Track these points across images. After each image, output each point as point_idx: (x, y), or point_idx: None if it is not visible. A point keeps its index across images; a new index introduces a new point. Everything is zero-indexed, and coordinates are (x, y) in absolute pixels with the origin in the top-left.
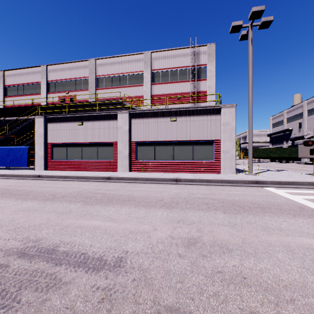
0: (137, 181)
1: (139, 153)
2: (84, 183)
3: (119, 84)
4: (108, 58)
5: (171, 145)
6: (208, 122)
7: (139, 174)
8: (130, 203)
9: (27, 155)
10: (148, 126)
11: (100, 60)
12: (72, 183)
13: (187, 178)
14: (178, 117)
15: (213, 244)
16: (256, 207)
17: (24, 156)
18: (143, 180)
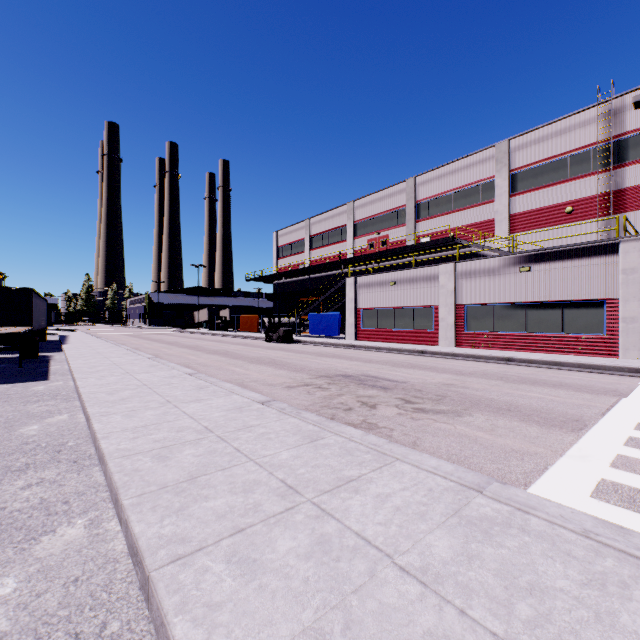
0: (454, 357)
1: (469, 321)
2: (395, 355)
3: (452, 207)
4: (433, 170)
5: (523, 310)
6: (592, 269)
7: (462, 350)
8: (428, 370)
9: (338, 323)
10: (484, 282)
11: (422, 176)
12: (384, 354)
13: (524, 358)
14: (534, 265)
15: (461, 386)
16: (554, 384)
17: (335, 323)
18: (463, 357)
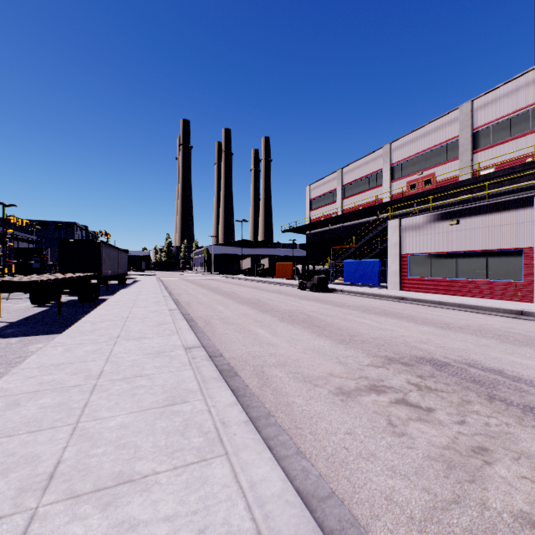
0: None
1: None
2: (475, 315)
3: (530, 127)
4: (499, 87)
5: None
6: None
7: None
8: None
9: (377, 270)
10: None
11: (481, 98)
12: (455, 312)
13: None
14: None
15: None
16: None
17: (374, 271)
18: None
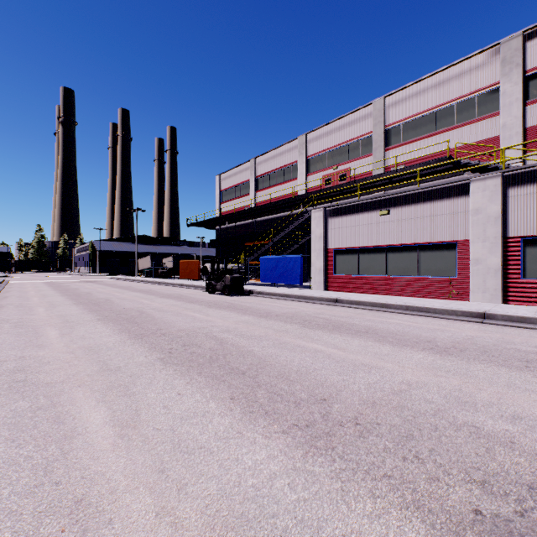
0: None
1: (529, 262)
2: (435, 321)
3: (435, 128)
4: (409, 87)
5: None
6: None
7: None
8: None
9: (299, 268)
10: None
11: (393, 95)
12: (411, 318)
13: None
14: None
15: None
16: None
17: (296, 268)
18: None
